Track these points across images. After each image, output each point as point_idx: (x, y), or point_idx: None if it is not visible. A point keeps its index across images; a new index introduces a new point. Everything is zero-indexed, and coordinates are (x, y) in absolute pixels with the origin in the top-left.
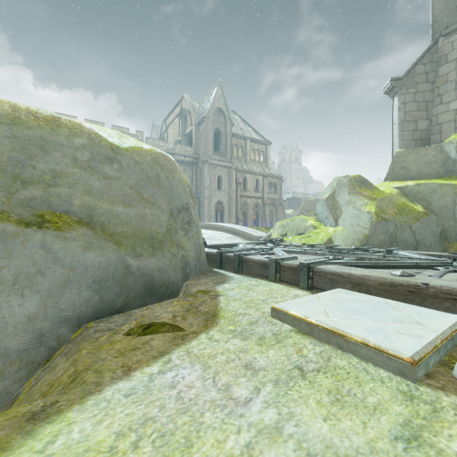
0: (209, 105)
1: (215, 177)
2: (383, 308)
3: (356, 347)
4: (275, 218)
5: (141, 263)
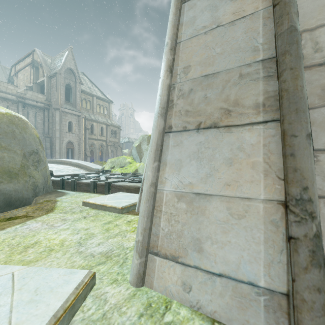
0: (61, 64)
1: (66, 122)
2: (129, 196)
3: (109, 208)
4: (116, 155)
5: (1, 187)
